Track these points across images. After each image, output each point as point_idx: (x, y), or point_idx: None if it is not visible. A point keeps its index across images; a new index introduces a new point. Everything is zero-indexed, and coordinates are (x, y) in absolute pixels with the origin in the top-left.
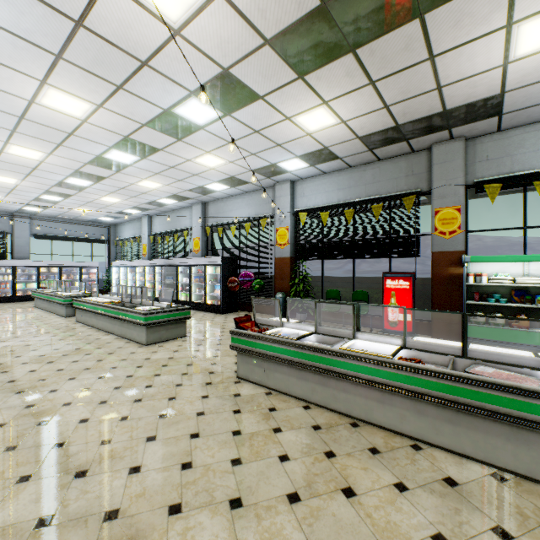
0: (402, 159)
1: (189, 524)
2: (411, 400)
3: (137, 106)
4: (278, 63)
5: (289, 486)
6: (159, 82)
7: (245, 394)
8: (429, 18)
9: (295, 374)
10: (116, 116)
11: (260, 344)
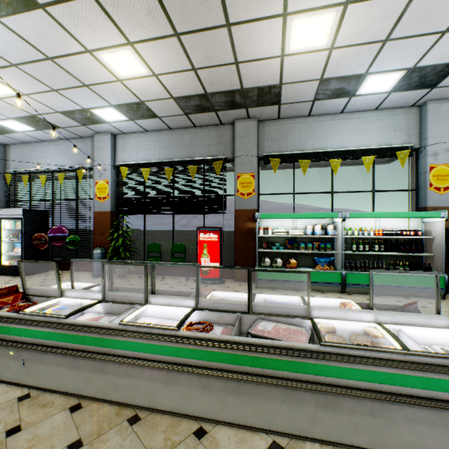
0: (214, 129)
1: None
2: (197, 375)
3: None
4: None
5: None
6: None
7: None
8: None
9: (65, 362)
10: None
11: (14, 329)
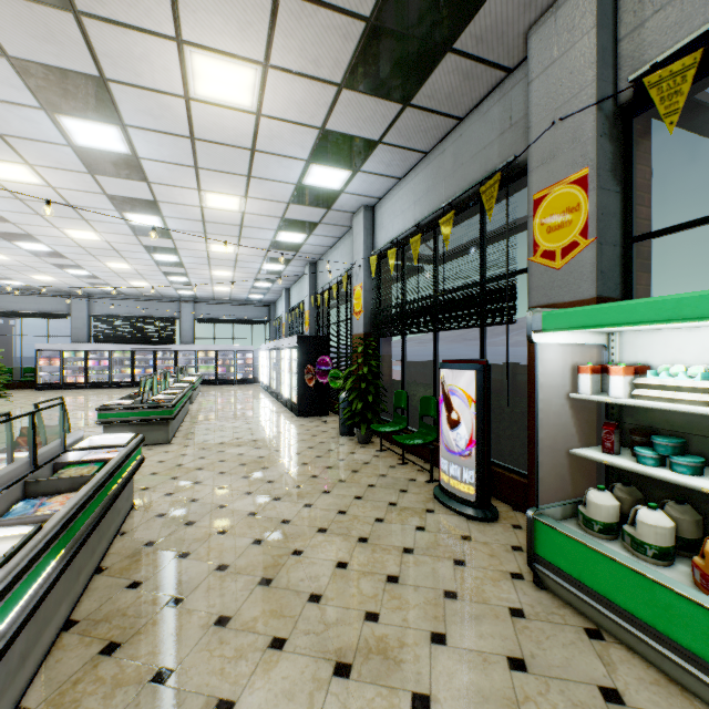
0: (494, 99)
1: None
2: None
3: (48, 152)
4: (19, 7)
5: None
6: (4, 111)
7: None
8: None
9: None
10: (57, 171)
11: None
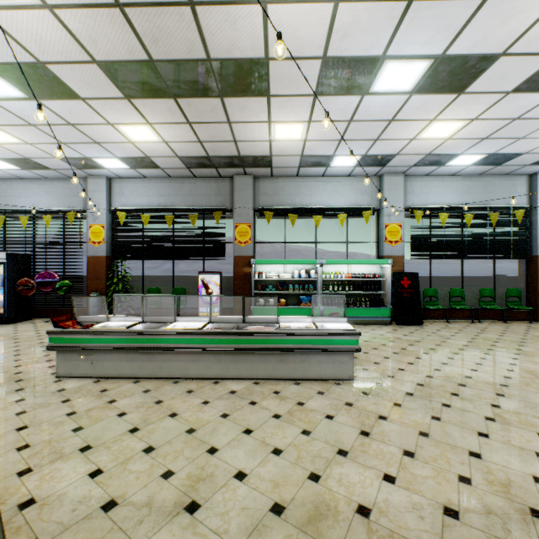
0: (213, 181)
1: (45, 473)
2: (214, 354)
3: None
4: (105, 80)
5: (130, 426)
6: None
7: (72, 387)
8: (227, 101)
9: (125, 358)
10: None
11: (87, 339)
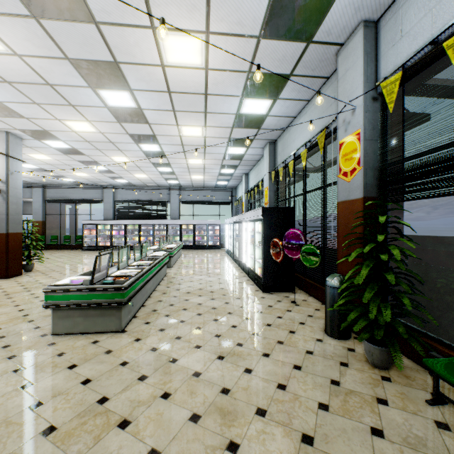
0: None
1: None
2: None
3: None
4: None
5: None
6: None
7: None
8: None
9: None
10: (3, 20)
11: None
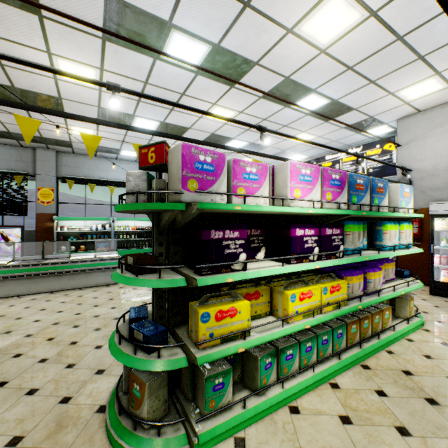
0: (14, 149)
1: None
2: (18, 280)
3: None
4: None
5: None
6: None
7: None
8: None
9: None
10: None
11: None
